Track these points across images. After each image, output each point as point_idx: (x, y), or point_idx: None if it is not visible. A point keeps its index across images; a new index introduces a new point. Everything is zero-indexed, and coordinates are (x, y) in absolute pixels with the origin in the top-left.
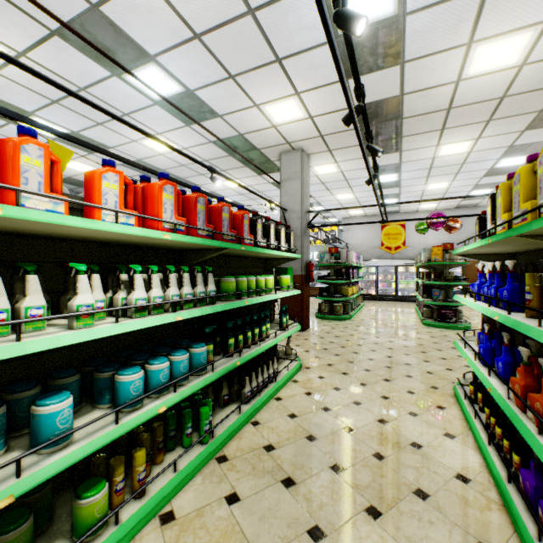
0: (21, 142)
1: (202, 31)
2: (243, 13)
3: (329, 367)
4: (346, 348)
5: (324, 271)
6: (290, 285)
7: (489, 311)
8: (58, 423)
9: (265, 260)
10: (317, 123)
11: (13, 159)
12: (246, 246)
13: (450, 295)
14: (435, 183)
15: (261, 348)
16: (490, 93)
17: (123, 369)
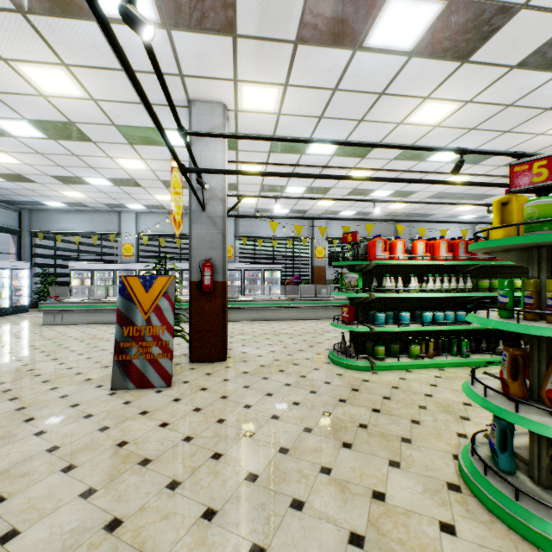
0: (397, 242)
1: (474, 126)
2: (503, 108)
3: None
4: None
5: None
6: None
7: None
8: (406, 319)
9: None
10: None
11: (395, 247)
12: (495, 262)
13: None
14: None
15: None
16: None
17: (424, 311)
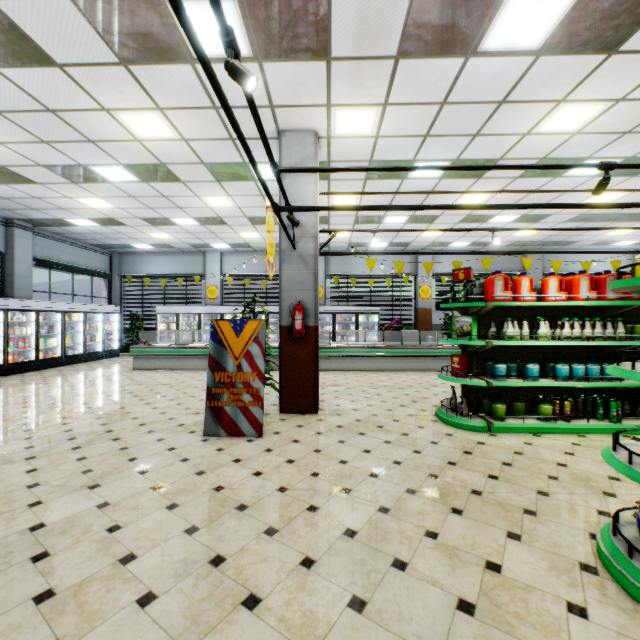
0: (522, 279)
1: (630, 129)
2: None
3: None
4: None
5: None
6: None
7: None
8: (533, 372)
9: None
10: None
11: (520, 285)
12: None
13: None
14: None
15: None
16: None
17: (558, 363)
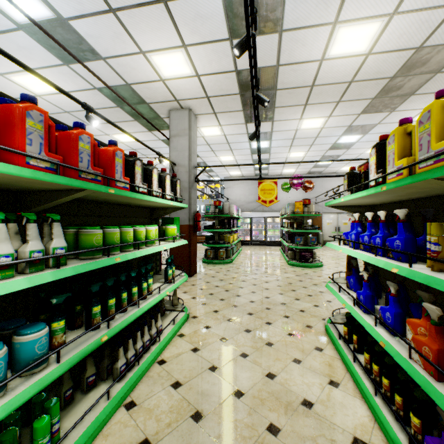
0: None
1: None
2: None
3: (215, 314)
4: (230, 291)
5: (209, 221)
6: (176, 235)
7: (381, 262)
8: None
9: (151, 210)
10: (204, 83)
11: None
12: (117, 189)
13: (308, 241)
14: (296, 152)
15: (140, 310)
16: (343, 77)
17: None
